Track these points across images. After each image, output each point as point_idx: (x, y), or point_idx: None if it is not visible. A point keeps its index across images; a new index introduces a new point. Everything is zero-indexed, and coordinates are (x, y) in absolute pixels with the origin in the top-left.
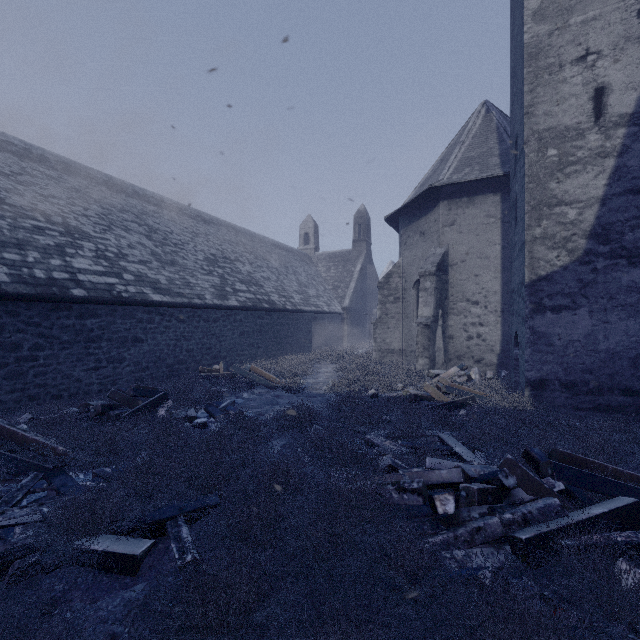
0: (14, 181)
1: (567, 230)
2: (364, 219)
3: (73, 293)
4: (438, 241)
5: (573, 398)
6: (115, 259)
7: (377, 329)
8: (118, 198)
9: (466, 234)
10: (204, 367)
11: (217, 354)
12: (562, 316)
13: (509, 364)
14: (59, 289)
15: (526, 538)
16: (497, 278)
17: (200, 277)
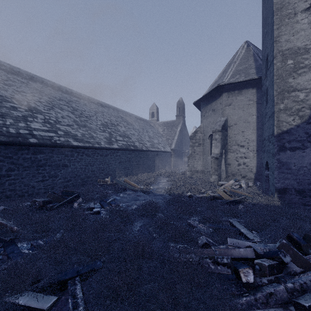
0: (3, 83)
1: (299, 105)
2: (181, 105)
3: (30, 141)
4: (222, 114)
5: (303, 199)
6: (54, 123)
7: (189, 160)
8: (58, 93)
9: (237, 110)
10: (100, 179)
11: (107, 173)
12: (296, 153)
13: (261, 178)
14: (22, 139)
15: (309, 306)
16: (254, 133)
17: (98, 133)
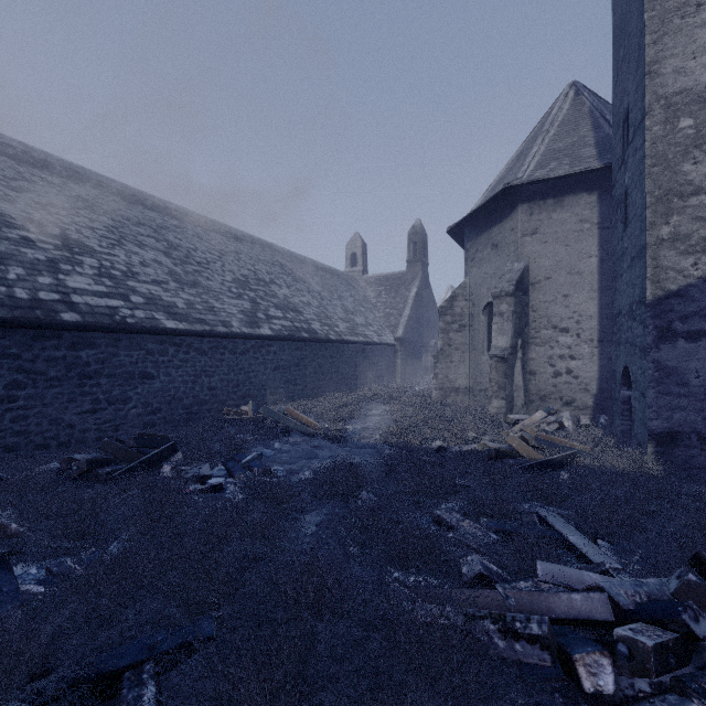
0: (5, 186)
1: None
2: (420, 236)
3: (62, 318)
4: (516, 254)
5: None
6: (122, 278)
7: (438, 363)
8: (134, 210)
9: (552, 244)
10: (230, 408)
11: (246, 393)
12: (702, 345)
13: (609, 407)
14: (44, 312)
15: None
16: (593, 299)
17: (227, 301)
